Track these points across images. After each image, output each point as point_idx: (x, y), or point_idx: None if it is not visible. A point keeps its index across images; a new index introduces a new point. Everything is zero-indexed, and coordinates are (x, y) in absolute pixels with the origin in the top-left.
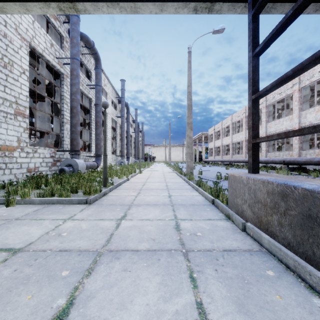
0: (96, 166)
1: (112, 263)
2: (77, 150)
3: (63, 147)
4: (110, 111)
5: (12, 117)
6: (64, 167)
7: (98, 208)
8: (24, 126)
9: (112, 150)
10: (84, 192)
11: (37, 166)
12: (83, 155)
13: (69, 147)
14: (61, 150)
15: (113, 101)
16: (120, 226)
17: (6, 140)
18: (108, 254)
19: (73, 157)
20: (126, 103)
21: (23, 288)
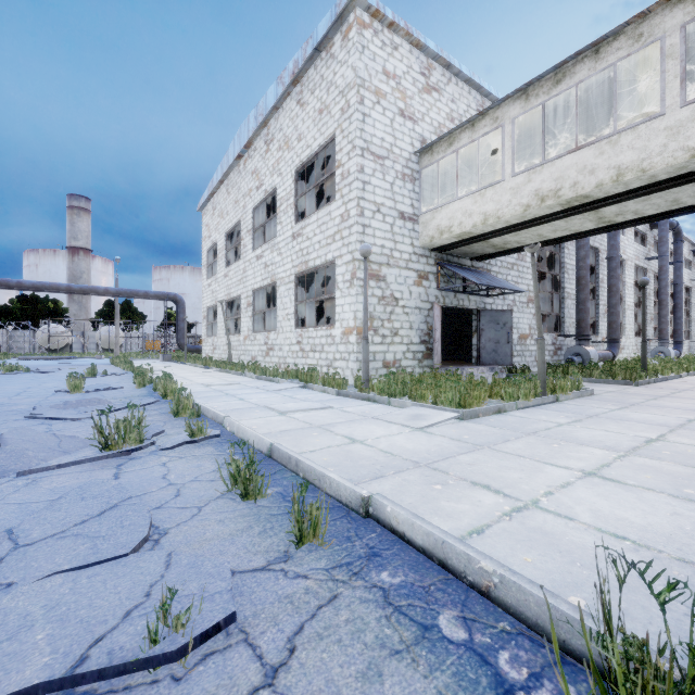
0: (611, 357)
1: (672, 398)
2: (586, 335)
3: (563, 330)
4: (631, 253)
5: (526, 306)
6: (572, 356)
7: (647, 388)
8: (532, 313)
9: (635, 328)
10: (623, 379)
11: None
12: None
13: (569, 330)
14: (564, 335)
15: (637, 231)
16: (675, 394)
17: (522, 329)
18: (669, 397)
19: (580, 344)
20: (673, 224)
21: (630, 396)
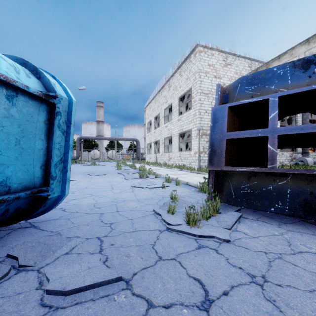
0: None
1: None
2: (306, 152)
3: (296, 150)
4: None
5: None
6: (298, 162)
7: None
8: None
9: None
10: None
11: (283, 161)
12: (312, 154)
13: (300, 150)
14: (296, 153)
15: None
16: None
17: None
18: None
19: (303, 156)
20: None
21: None
